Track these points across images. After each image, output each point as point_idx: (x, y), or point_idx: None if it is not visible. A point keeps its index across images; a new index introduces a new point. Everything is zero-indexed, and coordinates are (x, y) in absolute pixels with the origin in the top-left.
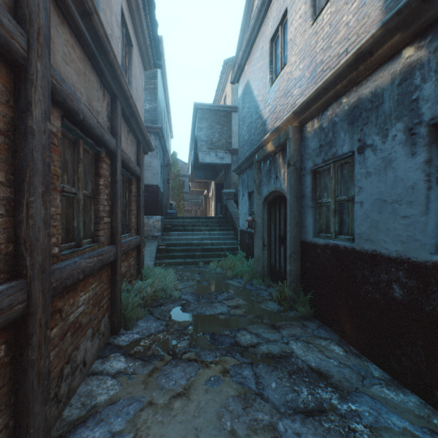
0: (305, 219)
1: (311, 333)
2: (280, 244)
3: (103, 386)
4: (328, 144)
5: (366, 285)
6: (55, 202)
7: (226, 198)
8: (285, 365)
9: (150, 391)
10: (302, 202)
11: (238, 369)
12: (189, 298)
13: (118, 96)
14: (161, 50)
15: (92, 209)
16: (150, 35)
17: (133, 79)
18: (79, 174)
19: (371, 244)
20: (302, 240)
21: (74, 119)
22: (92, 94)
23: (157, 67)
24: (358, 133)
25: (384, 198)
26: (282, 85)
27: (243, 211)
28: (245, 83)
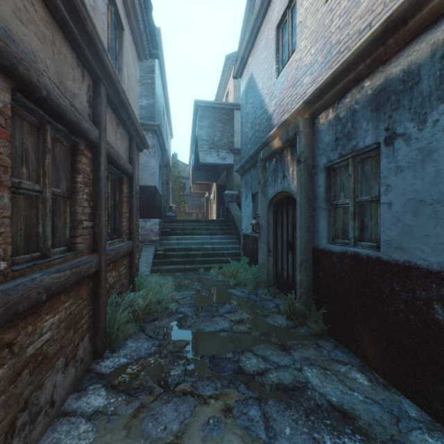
0: (318, 223)
1: (327, 356)
2: (287, 250)
3: (74, 433)
4: (346, 136)
5: (396, 303)
6: (1, 202)
7: (228, 200)
8: (300, 401)
9: (133, 440)
10: (314, 203)
11: (243, 407)
12: (187, 310)
13: (101, 79)
14: (159, 43)
15: (67, 211)
16: (144, 19)
17: (125, 67)
18: (46, 168)
19: (403, 253)
20: (314, 246)
21: (33, 95)
22: (65, 70)
23: (153, 57)
24: (385, 121)
25: (422, 197)
26: (290, 75)
27: (247, 213)
28: (248, 76)
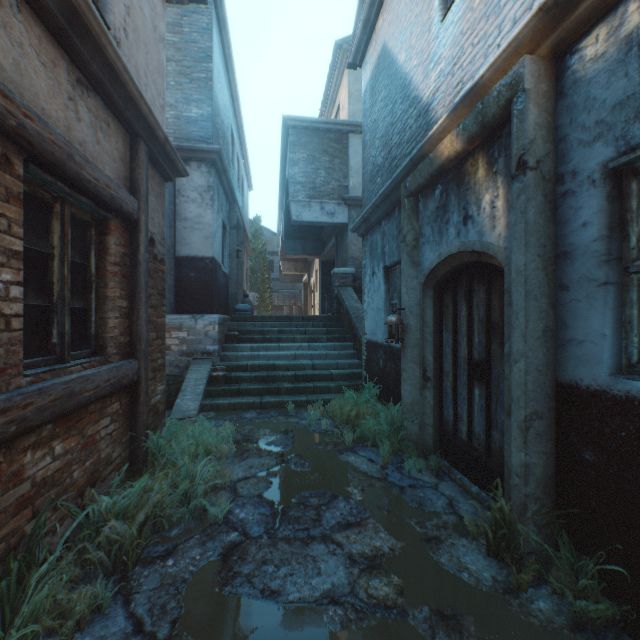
0: (577, 320)
1: None
2: (471, 380)
3: None
4: None
5: None
6: None
7: (340, 284)
8: None
9: None
10: (564, 271)
11: None
12: (249, 518)
13: None
14: (221, 13)
15: None
16: None
17: None
18: None
19: None
20: (564, 381)
21: None
22: None
23: None
24: None
25: None
26: None
27: (374, 304)
28: (377, 53)
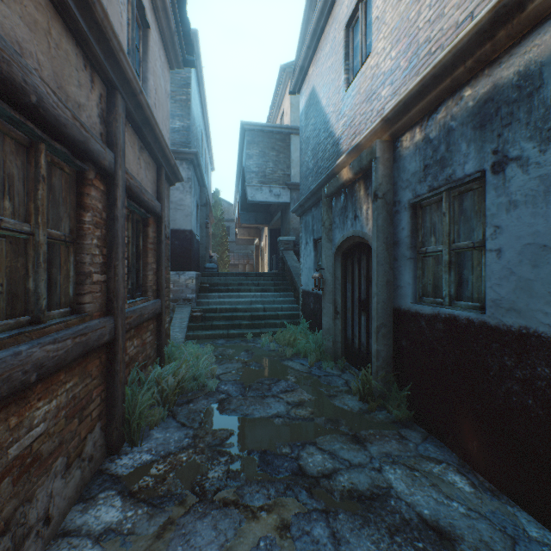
0: (400, 276)
1: (415, 451)
2: (360, 312)
3: None
4: (439, 163)
5: (508, 382)
6: None
7: (284, 248)
8: (381, 515)
9: None
10: (396, 251)
11: (305, 523)
12: (230, 389)
13: (118, 87)
14: (197, 50)
15: (70, 261)
16: (176, 14)
17: (151, 75)
18: (39, 202)
19: (518, 317)
20: (396, 307)
21: (18, 101)
22: (66, 71)
23: (188, 65)
24: (493, 141)
25: (545, 242)
26: (363, 86)
27: (307, 265)
28: (309, 91)
